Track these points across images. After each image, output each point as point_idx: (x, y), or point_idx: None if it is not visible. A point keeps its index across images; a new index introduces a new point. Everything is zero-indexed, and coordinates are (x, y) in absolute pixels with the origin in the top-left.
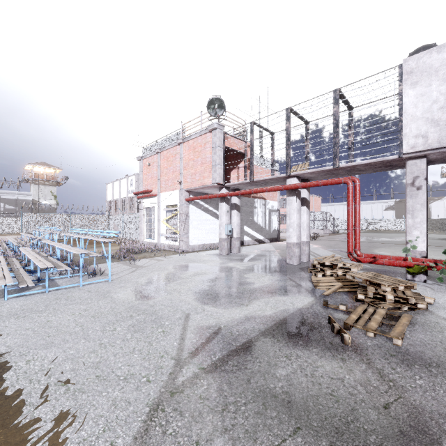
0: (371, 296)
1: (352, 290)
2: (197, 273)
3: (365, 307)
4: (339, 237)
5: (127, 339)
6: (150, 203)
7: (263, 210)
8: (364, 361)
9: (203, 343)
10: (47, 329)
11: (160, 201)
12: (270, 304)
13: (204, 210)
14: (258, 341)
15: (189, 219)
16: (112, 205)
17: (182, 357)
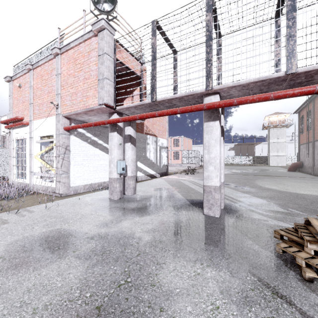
0: None
1: None
2: (41, 283)
3: None
4: None
5: None
6: (21, 134)
7: (154, 146)
8: None
9: None
10: None
11: (33, 130)
12: None
13: (92, 144)
14: None
15: (69, 153)
16: None
17: None
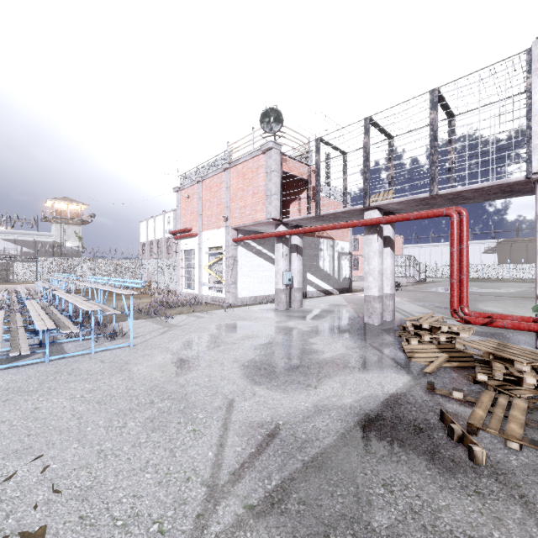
0: (499, 378)
1: (463, 364)
2: (247, 336)
3: (493, 396)
4: (427, 287)
5: (139, 444)
6: (189, 245)
7: (330, 253)
8: (517, 499)
9: (253, 454)
10: (30, 422)
11: (202, 241)
12: (349, 386)
13: (256, 253)
14: (337, 453)
15: (237, 264)
16: (146, 248)
17: (219, 482)
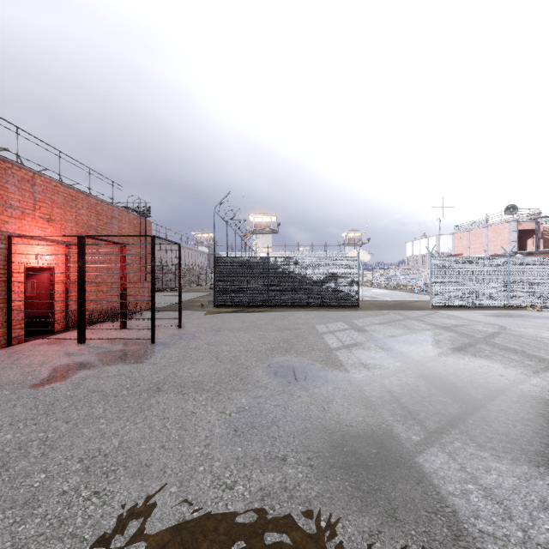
0: None
1: None
2: None
3: None
4: None
5: None
6: None
7: None
8: None
9: None
10: None
11: None
12: None
13: None
14: None
15: None
16: (412, 260)
17: None
